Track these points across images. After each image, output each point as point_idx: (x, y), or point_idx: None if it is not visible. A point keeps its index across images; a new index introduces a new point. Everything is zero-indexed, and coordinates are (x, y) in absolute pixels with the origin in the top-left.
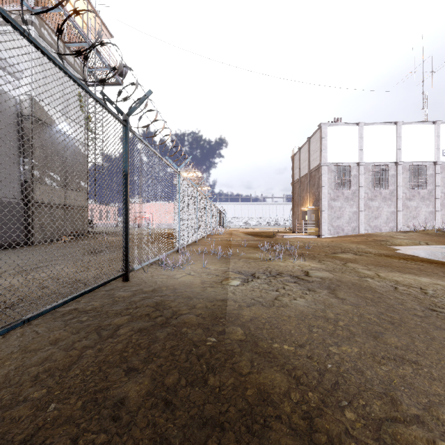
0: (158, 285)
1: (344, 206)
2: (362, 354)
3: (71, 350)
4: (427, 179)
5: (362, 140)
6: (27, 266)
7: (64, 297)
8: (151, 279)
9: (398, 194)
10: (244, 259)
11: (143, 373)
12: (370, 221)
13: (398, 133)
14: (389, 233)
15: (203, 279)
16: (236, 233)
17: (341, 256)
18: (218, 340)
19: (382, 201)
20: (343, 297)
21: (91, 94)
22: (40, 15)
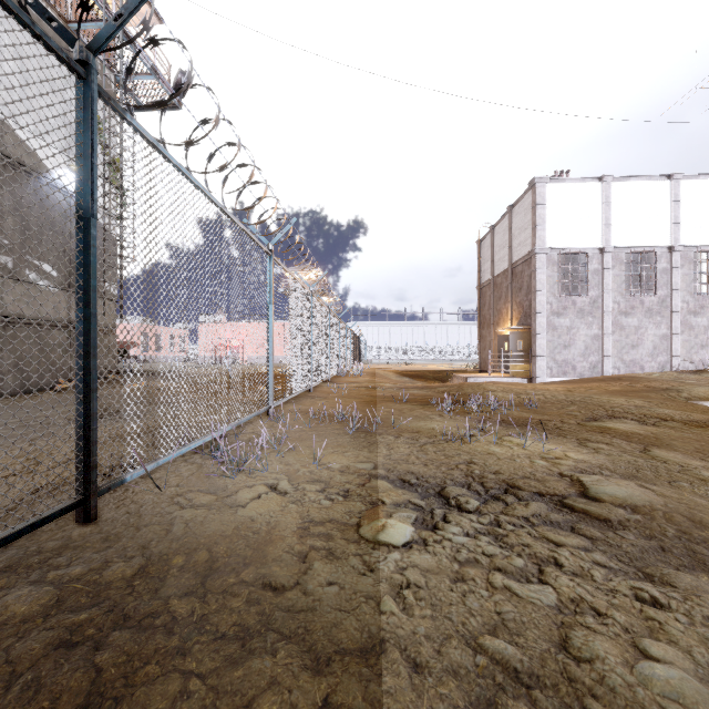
0: (168, 544)
1: (576, 325)
2: None
3: None
4: None
5: (609, 207)
6: None
7: None
8: (162, 515)
9: (673, 304)
10: (408, 436)
11: None
12: (623, 352)
13: (675, 194)
14: (667, 374)
15: (307, 512)
16: (383, 374)
17: (616, 427)
18: None
19: (644, 316)
20: None
21: None
22: None
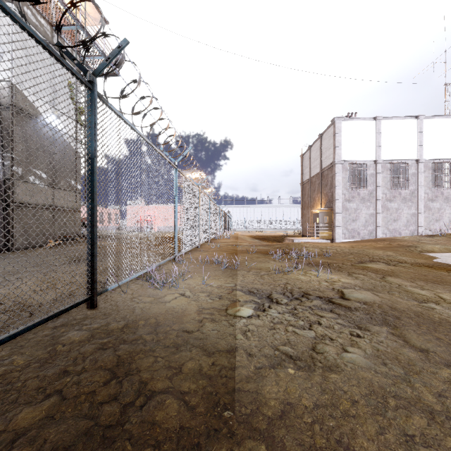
0: (135, 316)
1: (360, 207)
2: None
3: None
4: None
5: (380, 135)
6: None
7: None
8: (129, 305)
9: (419, 194)
10: (254, 271)
11: None
12: (388, 224)
13: (420, 127)
14: (413, 237)
15: (200, 304)
16: (242, 237)
17: (372, 266)
18: None
19: (401, 202)
20: (423, 347)
21: (15, 17)
22: None
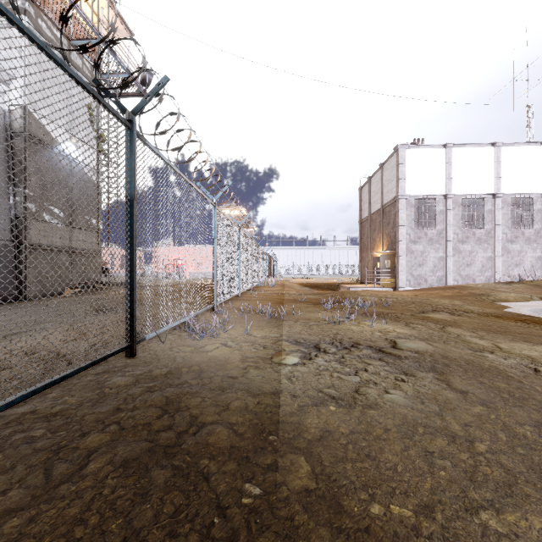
0: (177, 364)
1: (427, 250)
2: None
3: None
4: (533, 215)
5: (451, 166)
6: (1, 332)
7: (25, 388)
8: (169, 354)
9: (496, 235)
10: (302, 321)
11: None
12: (460, 269)
13: (497, 157)
14: (487, 284)
15: (244, 353)
16: (290, 285)
17: (434, 316)
18: (265, 489)
19: (475, 243)
20: (464, 389)
21: (65, 67)
22: (36, 2)
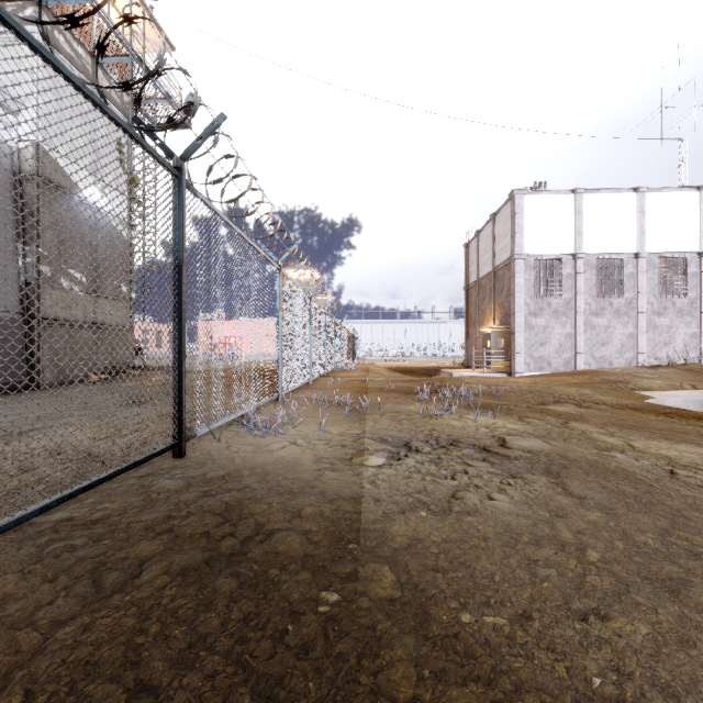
0: (236, 466)
1: (551, 324)
2: (661, 642)
3: (27, 627)
4: (687, 280)
5: (581, 217)
6: (14, 428)
7: (56, 492)
8: (226, 454)
9: (639, 305)
10: (390, 415)
11: (168, 700)
12: (593, 349)
13: (640, 205)
14: (627, 369)
15: (318, 453)
16: (376, 370)
17: (556, 409)
18: (344, 599)
19: (613, 316)
20: (581, 494)
21: (105, 109)
22: (52, 9)
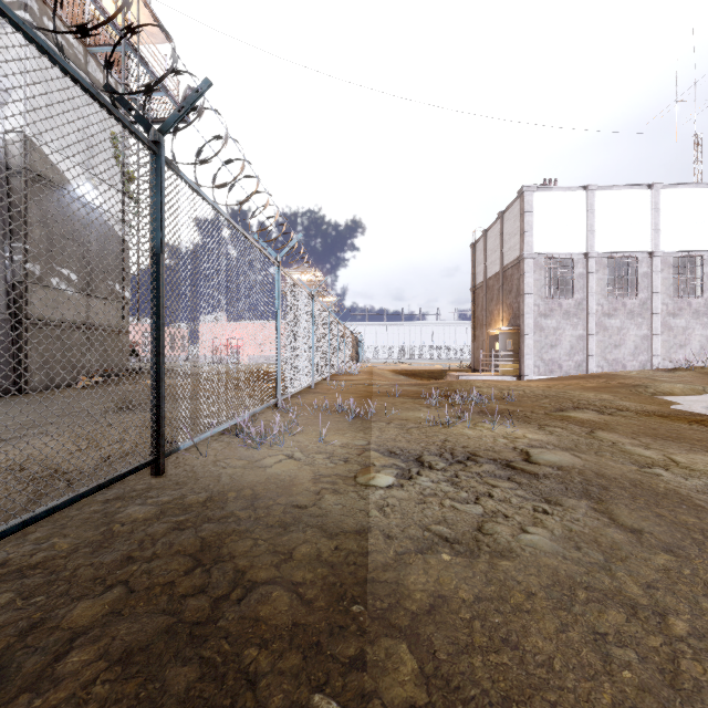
0: (222, 486)
1: (562, 326)
2: None
3: None
4: (703, 280)
5: (593, 214)
6: None
7: None
8: (211, 471)
9: (653, 306)
10: (397, 423)
11: None
12: (606, 352)
13: (655, 202)
14: (643, 372)
15: (317, 470)
16: (380, 372)
17: (577, 415)
18: (345, 705)
19: (626, 318)
20: (636, 526)
21: (55, 57)
22: None
